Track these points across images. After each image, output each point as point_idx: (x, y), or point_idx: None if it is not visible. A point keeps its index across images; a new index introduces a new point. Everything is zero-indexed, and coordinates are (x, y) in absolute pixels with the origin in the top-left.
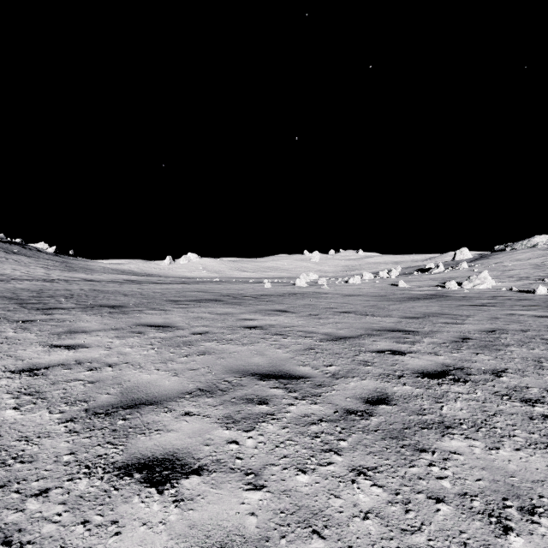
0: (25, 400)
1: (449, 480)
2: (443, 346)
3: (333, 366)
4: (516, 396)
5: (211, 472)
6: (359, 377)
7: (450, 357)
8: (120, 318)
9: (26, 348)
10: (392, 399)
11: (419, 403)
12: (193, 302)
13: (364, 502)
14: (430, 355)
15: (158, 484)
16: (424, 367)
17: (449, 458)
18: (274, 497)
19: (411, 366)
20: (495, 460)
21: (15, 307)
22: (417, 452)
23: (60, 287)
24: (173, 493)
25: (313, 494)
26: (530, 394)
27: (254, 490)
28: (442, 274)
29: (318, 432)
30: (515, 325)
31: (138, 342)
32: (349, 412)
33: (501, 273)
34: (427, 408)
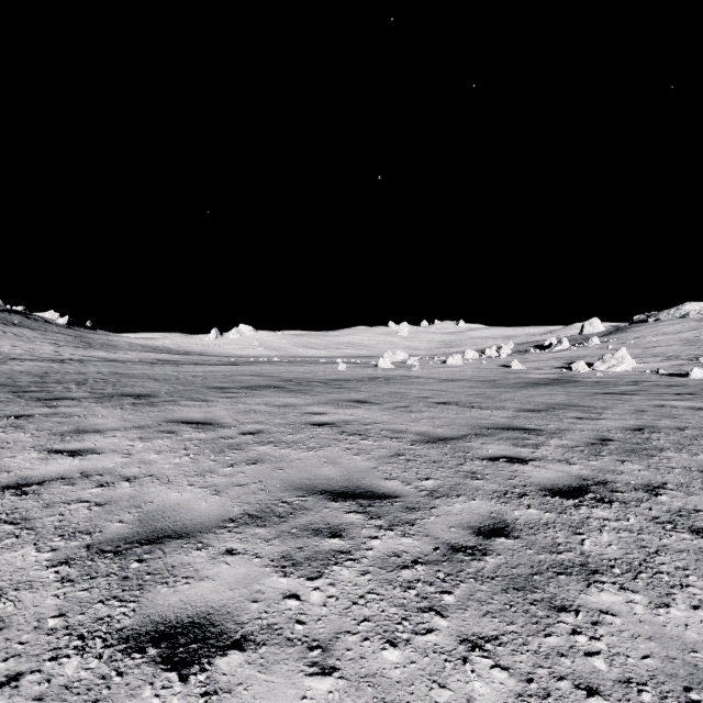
0: (4, 531)
1: (603, 658)
2: (576, 450)
3: (430, 479)
4: (683, 523)
5: (259, 645)
6: (466, 495)
7: (588, 466)
8: (146, 412)
9: (16, 454)
10: (513, 529)
11: (551, 535)
12: (244, 390)
13: (482, 694)
14: (560, 464)
15: (182, 665)
16: (553, 481)
17: (601, 621)
18: (350, 686)
19: (536, 479)
20: (666, 624)
21: (9, 397)
22: (554, 612)
23: (71, 369)
24: (202, 681)
25: (408, 682)
26: (702, 520)
27: (321, 675)
28: (566, 352)
29: (413, 581)
30: (668, 421)
31: (168, 446)
32: (455, 549)
33: (643, 351)
34: (563, 542)
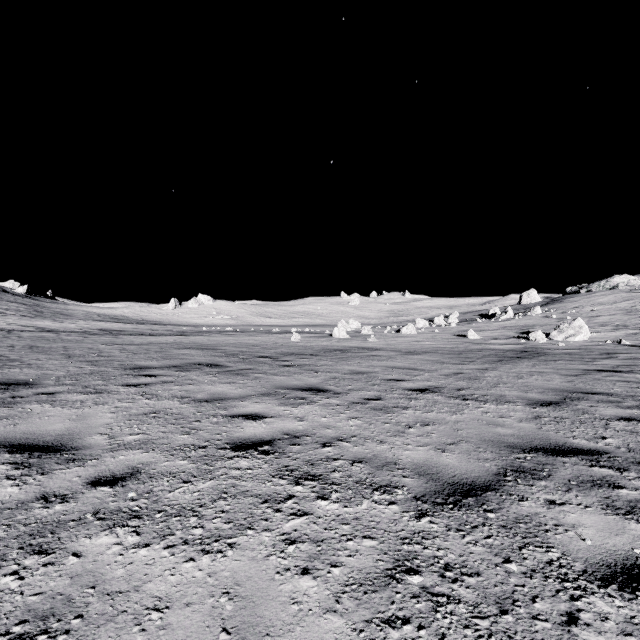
0: None
1: None
2: None
3: None
4: None
5: None
6: None
7: None
8: None
9: None
10: None
11: None
12: (168, 371)
13: None
14: None
15: None
16: None
17: None
18: None
19: None
20: None
21: None
22: None
23: None
24: None
25: None
26: None
27: None
28: (513, 321)
29: None
30: None
31: None
32: None
33: (588, 320)
34: None
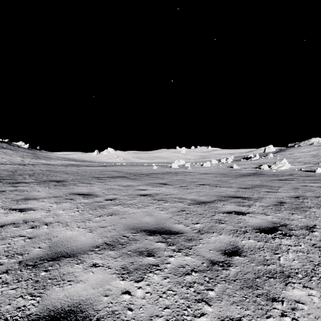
0: None
1: None
2: (268, 208)
3: (198, 223)
4: None
5: None
6: (217, 232)
7: (275, 216)
8: (60, 189)
9: None
10: (242, 251)
11: (263, 254)
12: (108, 178)
13: None
14: (262, 215)
15: None
16: (260, 224)
17: (296, 308)
18: None
19: (251, 223)
20: None
21: None
22: (270, 302)
23: (28, 168)
24: None
25: None
26: None
27: None
28: (258, 160)
29: (192, 282)
30: (310, 193)
31: (69, 206)
32: (213, 263)
33: (293, 160)
34: (269, 258)
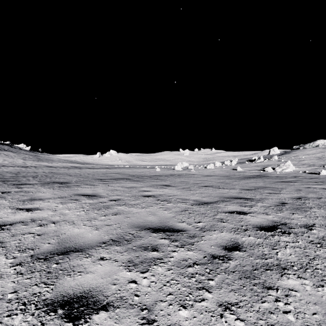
0: None
1: (292, 314)
2: (270, 208)
3: (201, 222)
4: (325, 244)
5: (115, 308)
6: (218, 230)
7: (276, 216)
8: (65, 190)
9: (0, 210)
10: (242, 247)
11: (261, 250)
12: (111, 180)
13: None
14: (263, 215)
15: (75, 319)
16: (260, 223)
17: (289, 294)
18: None
19: (252, 222)
20: (322, 296)
21: None
22: (265, 289)
23: (31, 170)
24: None
25: None
26: None
27: (147, 324)
28: (262, 163)
29: (194, 273)
30: (312, 194)
31: (74, 206)
32: (214, 257)
33: (298, 162)
34: (267, 253)
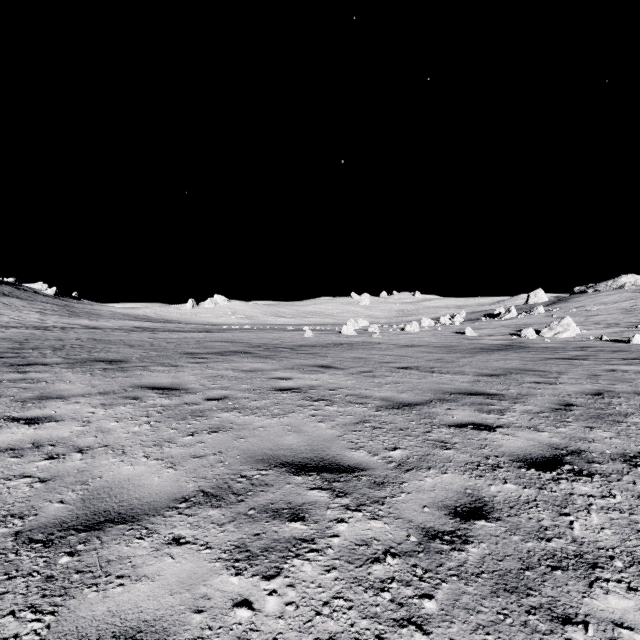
0: None
1: None
2: (541, 416)
3: (398, 449)
4: None
5: None
6: (437, 468)
7: (557, 434)
8: (114, 378)
9: None
10: (493, 509)
11: (536, 517)
12: (214, 355)
13: None
14: (528, 431)
15: None
16: (525, 451)
17: (617, 639)
18: None
19: (507, 448)
20: None
21: None
22: (558, 624)
23: (52, 336)
24: None
25: None
26: None
27: None
28: (515, 320)
29: (386, 580)
30: (623, 386)
31: (129, 413)
32: (431, 535)
33: (585, 319)
34: (549, 525)
